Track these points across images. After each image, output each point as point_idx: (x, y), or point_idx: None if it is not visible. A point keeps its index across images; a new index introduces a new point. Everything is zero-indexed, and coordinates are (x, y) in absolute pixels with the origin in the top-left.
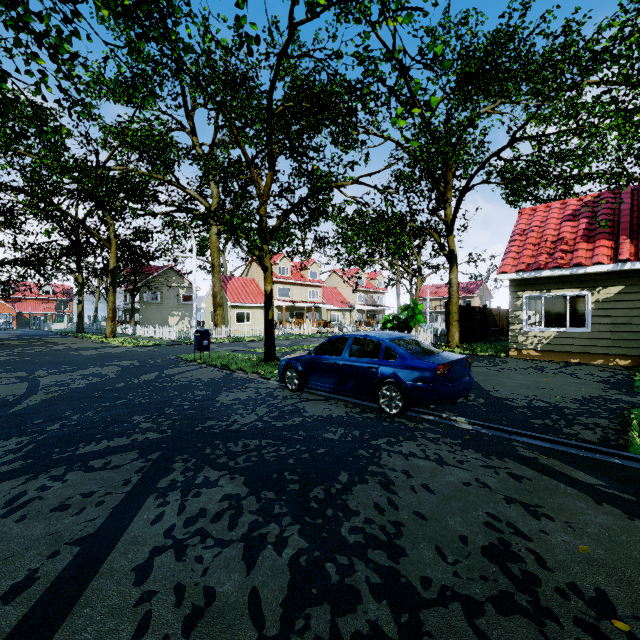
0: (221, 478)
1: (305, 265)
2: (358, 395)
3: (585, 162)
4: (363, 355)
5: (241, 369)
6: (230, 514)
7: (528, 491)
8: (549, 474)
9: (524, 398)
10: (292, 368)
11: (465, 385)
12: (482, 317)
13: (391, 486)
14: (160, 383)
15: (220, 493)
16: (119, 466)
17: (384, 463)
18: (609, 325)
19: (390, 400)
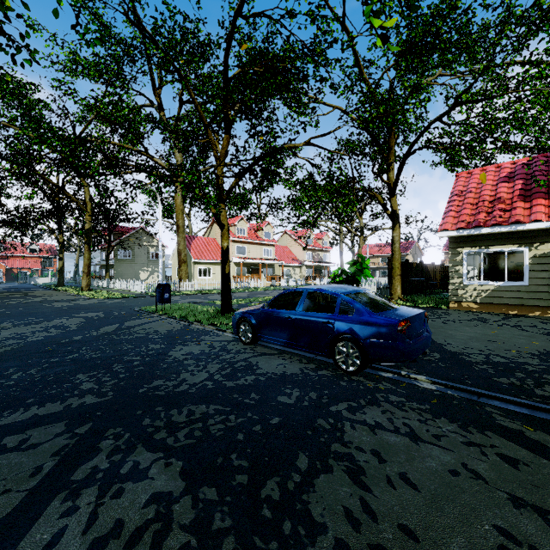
0: (154, 464)
1: (260, 226)
2: (313, 350)
3: (523, 125)
4: (317, 309)
5: (199, 321)
6: (153, 531)
7: (533, 485)
8: (547, 456)
9: (480, 352)
10: (246, 321)
11: (425, 341)
12: (419, 272)
13: (362, 477)
14: (117, 335)
15: (147, 491)
16: (36, 445)
17: (348, 439)
18: (546, 279)
19: (347, 357)
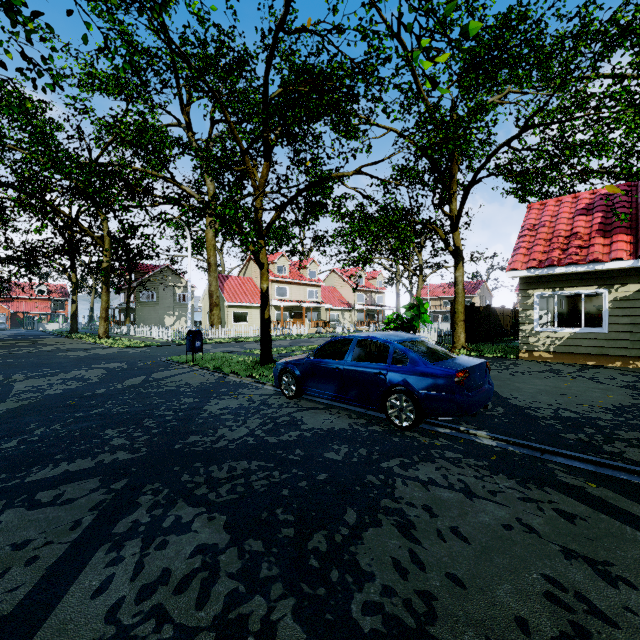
0: (196, 518)
1: (304, 264)
2: (363, 404)
3: (602, 151)
4: (368, 359)
5: (235, 372)
6: (201, 579)
7: (588, 538)
8: (606, 511)
9: (548, 407)
10: (289, 373)
11: (485, 394)
12: (486, 317)
13: (412, 531)
14: (145, 388)
15: (192, 543)
16: (72, 500)
17: (399, 495)
18: (628, 325)
19: (400, 411)
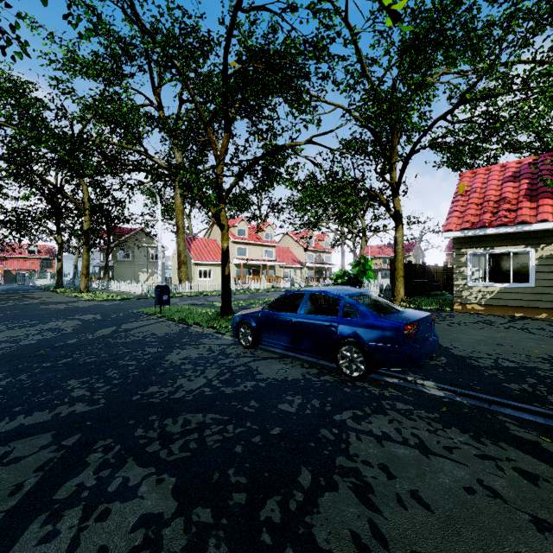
0: (144, 481)
1: (261, 227)
2: (315, 355)
3: (530, 123)
4: (319, 312)
5: (198, 323)
6: None
7: None
8: None
9: (488, 357)
10: (246, 324)
11: (432, 345)
12: (422, 273)
13: (370, 496)
14: (113, 339)
15: (136, 512)
16: (19, 459)
17: (354, 452)
18: None
19: (350, 362)
